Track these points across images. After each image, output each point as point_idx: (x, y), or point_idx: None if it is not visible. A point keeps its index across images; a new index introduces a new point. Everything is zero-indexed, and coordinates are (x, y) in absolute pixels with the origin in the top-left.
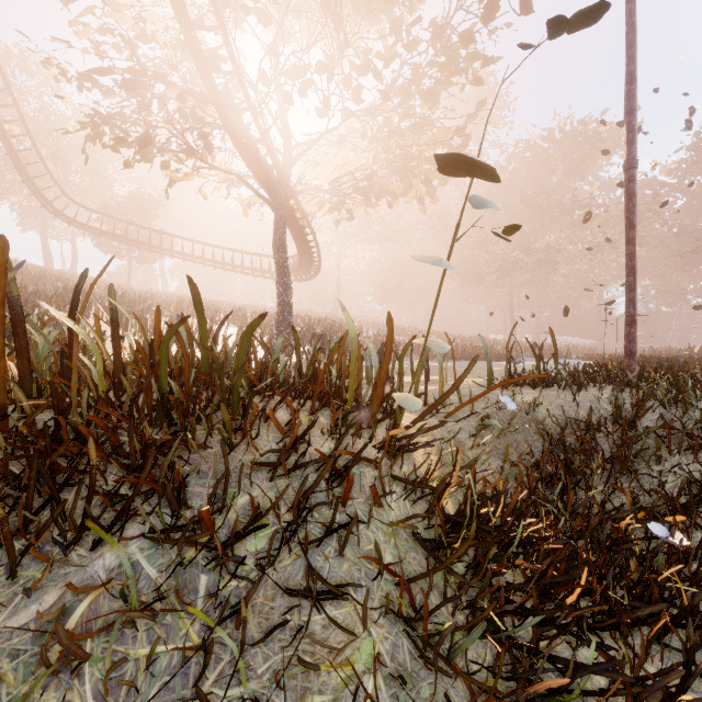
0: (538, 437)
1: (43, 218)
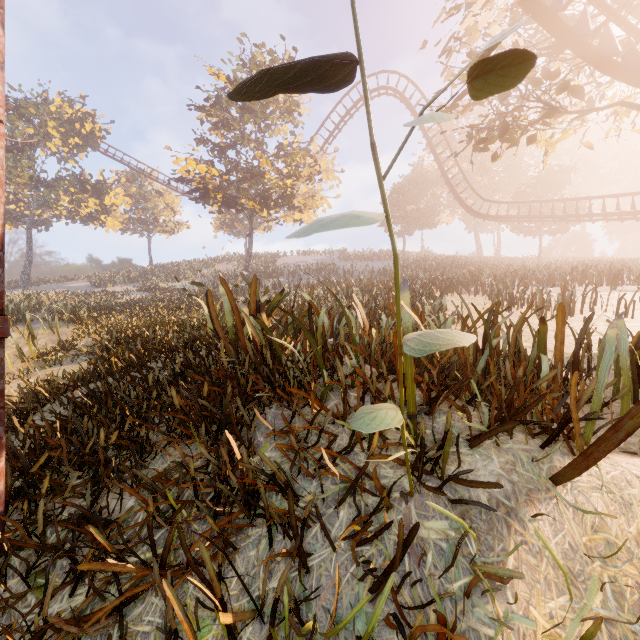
0: None
1: (475, 220)
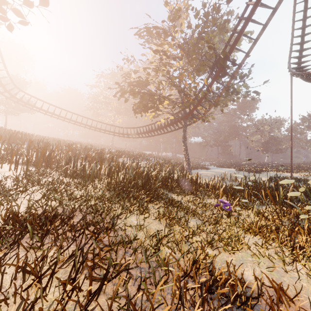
0: None
1: None
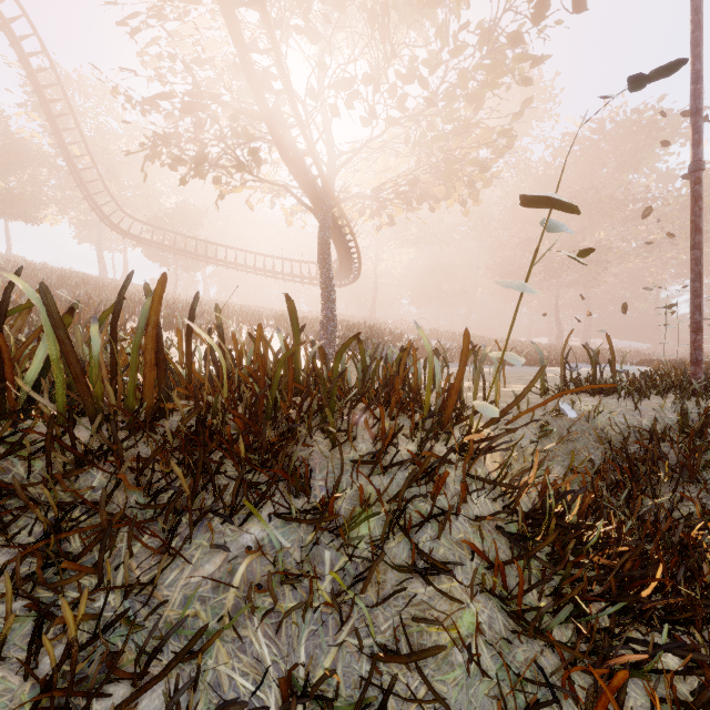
0: (598, 445)
1: (98, 231)
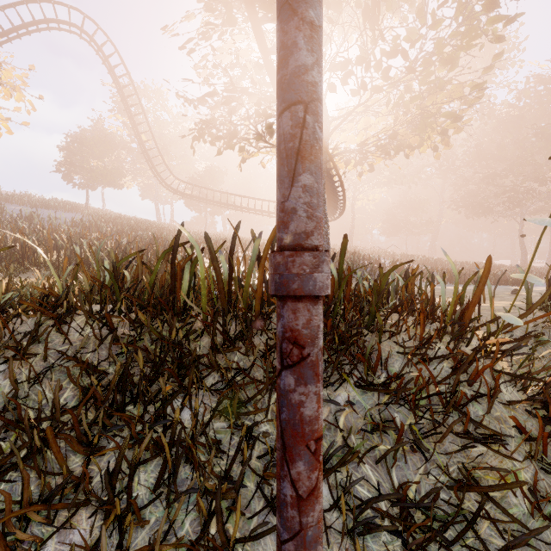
0: None
1: (156, 190)
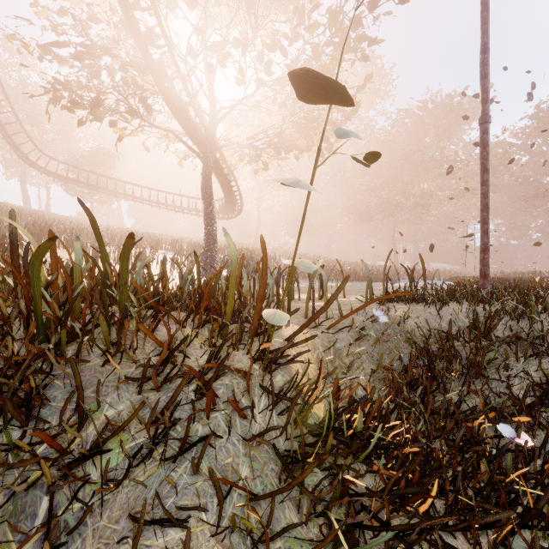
0: (407, 345)
1: (22, 168)
